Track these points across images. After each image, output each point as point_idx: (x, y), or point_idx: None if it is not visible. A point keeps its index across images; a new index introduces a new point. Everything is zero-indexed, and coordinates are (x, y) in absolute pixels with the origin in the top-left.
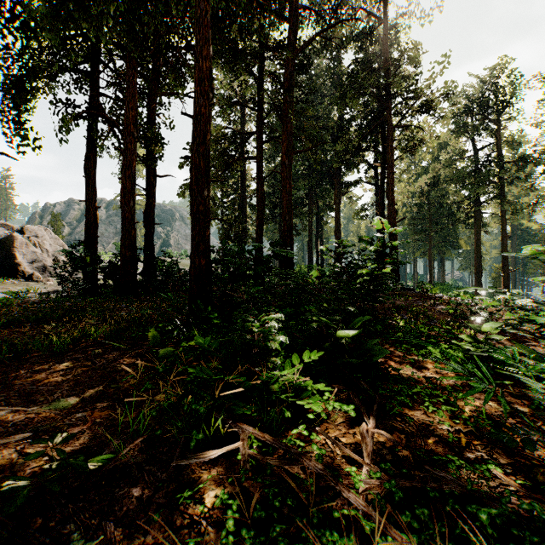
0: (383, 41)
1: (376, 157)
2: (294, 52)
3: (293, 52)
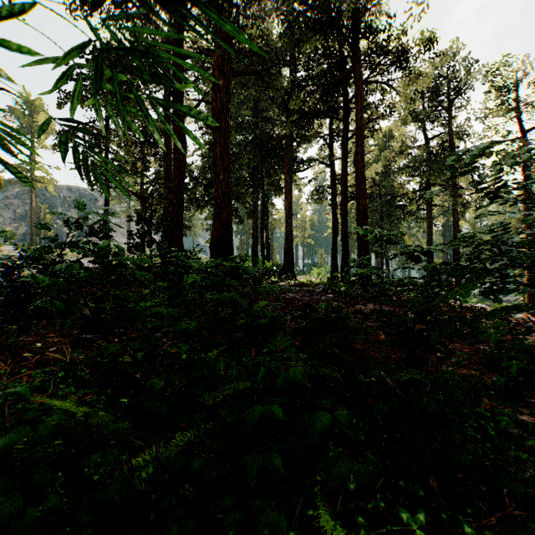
0: None
1: (334, 131)
2: None
3: None
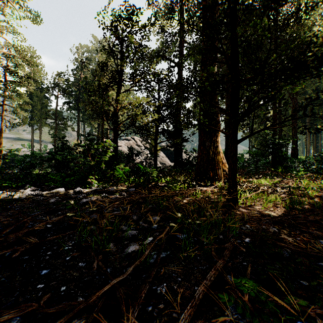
0: None
1: None
2: None
3: None
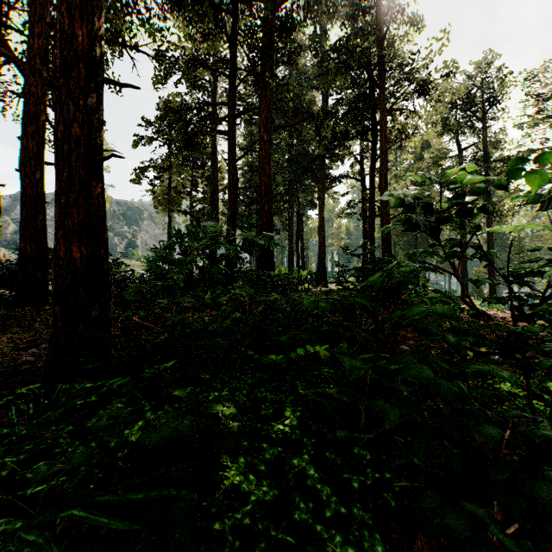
0: (375, 12)
1: (364, 149)
2: (274, 0)
3: (273, 0)
